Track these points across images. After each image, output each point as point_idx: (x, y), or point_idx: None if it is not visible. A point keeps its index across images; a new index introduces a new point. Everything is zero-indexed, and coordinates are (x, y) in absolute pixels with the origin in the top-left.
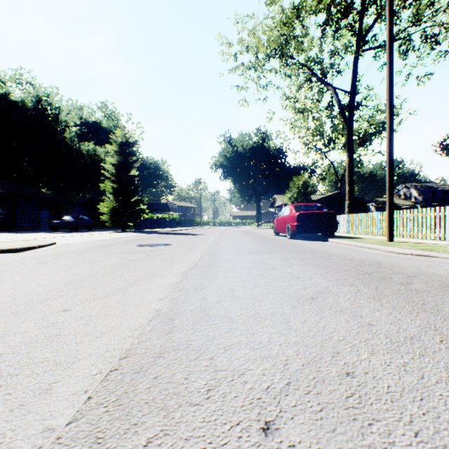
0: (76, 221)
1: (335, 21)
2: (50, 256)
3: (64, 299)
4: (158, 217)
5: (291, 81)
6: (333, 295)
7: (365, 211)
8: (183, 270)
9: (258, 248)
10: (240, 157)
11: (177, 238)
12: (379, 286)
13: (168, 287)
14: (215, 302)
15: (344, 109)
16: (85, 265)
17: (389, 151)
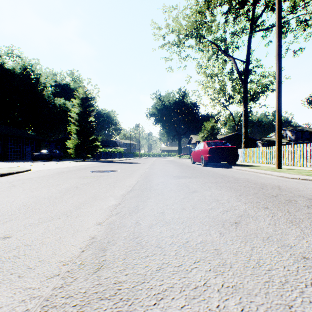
0: (51, 153)
1: (235, 10)
2: (21, 180)
3: (10, 224)
4: (109, 150)
5: (203, 54)
6: (254, 219)
7: (254, 146)
8: (122, 193)
9: (181, 174)
10: (167, 109)
11: (122, 166)
12: (290, 209)
13: (107, 211)
14: (148, 228)
15: (241, 73)
16: (44, 188)
17: (278, 101)
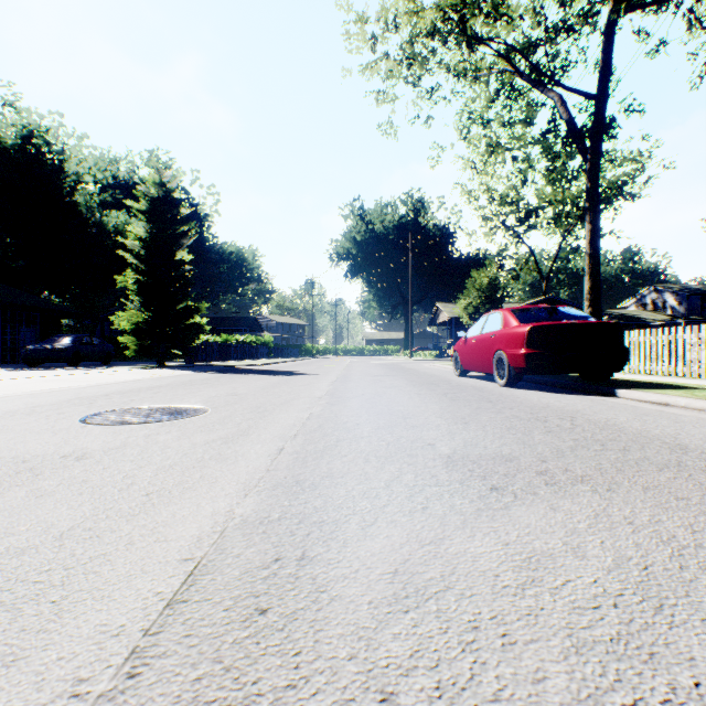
0: (74, 346)
1: None
2: None
3: None
4: (239, 340)
5: (474, 92)
6: None
7: None
8: None
9: (469, 436)
10: (379, 241)
11: (241, 386)
12: None
13: None
14: None
15: (581, 133)
16: None
17: None
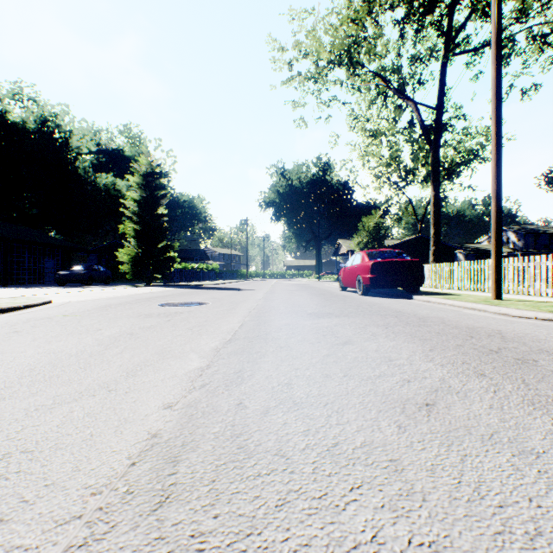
0: (89, 272)
1: (417, 18)
2: (32, 321)
3: None
4: (194, 267)
5: (360, 96)
6: (460, 398)
7: (451, 260)
8: (214, 345)
9: (322, 309)
10: (296, 193)
11: (215, 295)
12: (527, 377)
13: (185, 380)
14: (260, 415)
15: (428, 130)
16: (72, 336)
17: (495, 178)
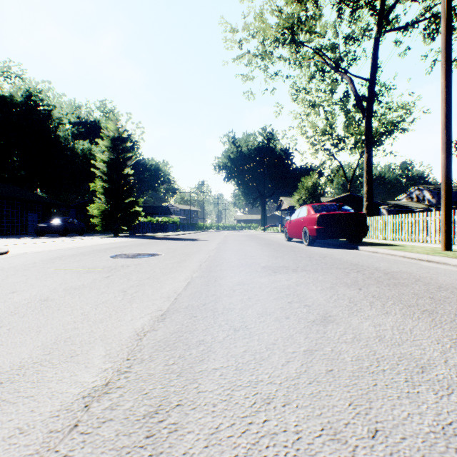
0: (64, 224)
1: None
2: None
3: None
4: (158, 220)
5: (301, 72)
6: None
7: (377, 214)
8: (140, 324)
9: (275, 261)
10: (245, 158)
11: (171, 245)
12: None
13: (25, 455)
14: None
15: (362, 99)
16: None
17: (445, 131)
